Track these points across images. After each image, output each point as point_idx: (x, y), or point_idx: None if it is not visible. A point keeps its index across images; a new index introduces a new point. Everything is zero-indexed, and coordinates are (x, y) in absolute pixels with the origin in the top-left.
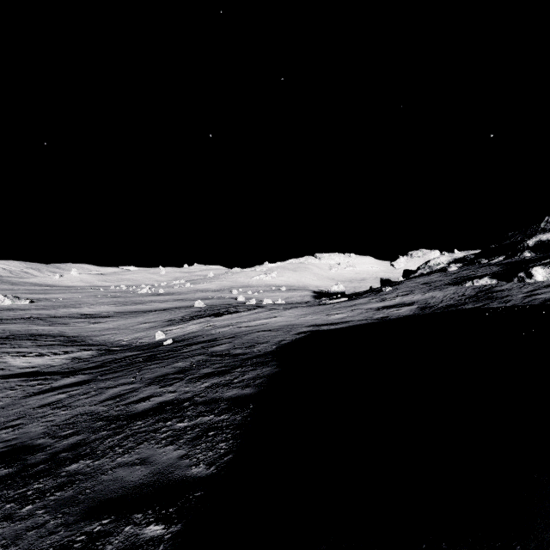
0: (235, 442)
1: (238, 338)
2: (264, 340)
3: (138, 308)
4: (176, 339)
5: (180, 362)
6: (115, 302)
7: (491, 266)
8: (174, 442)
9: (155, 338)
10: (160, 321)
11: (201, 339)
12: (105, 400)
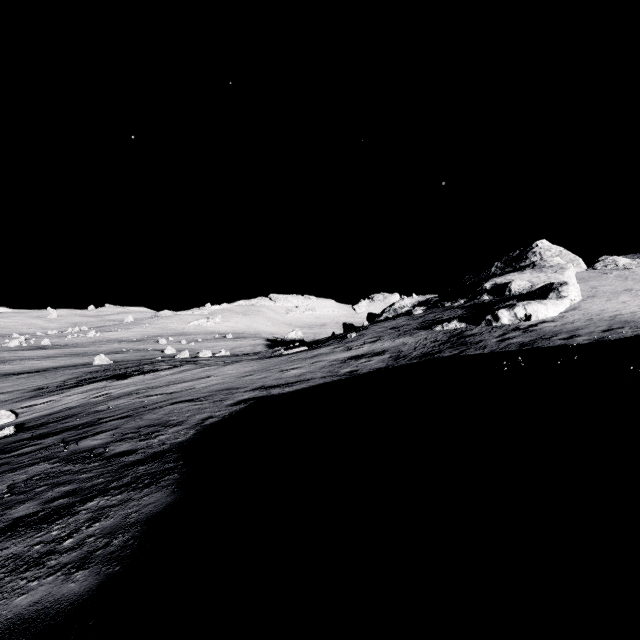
0: None
1: (136, 417)
2: (178, 420)
3: None
4: (32, 422)
5: None
6: None
7: (455, 309)
8: None
9: None
10: (19, 391)
11: (73, 421)
12: None
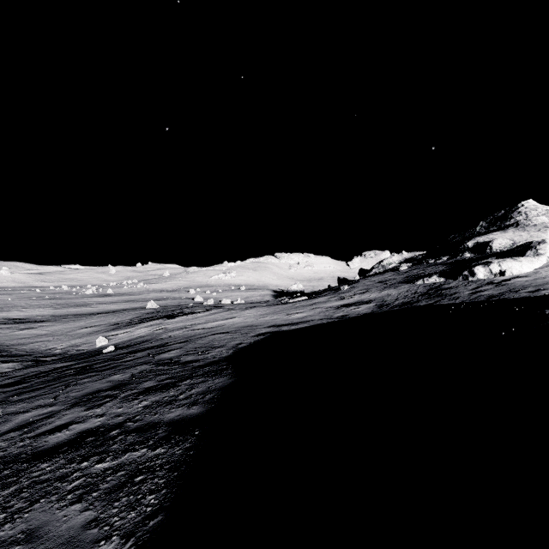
0: (169, 492)
1: (191, 342)
2: (219, 344)
3: (81, 311)
4: (121, 345)
5: (119, 374)
6: (53, 305)
7: (437, 266)
8: (85, 496)
9: (96, 344)
10: (104, 325)
11: (149, 344)
12: (7, 432)
